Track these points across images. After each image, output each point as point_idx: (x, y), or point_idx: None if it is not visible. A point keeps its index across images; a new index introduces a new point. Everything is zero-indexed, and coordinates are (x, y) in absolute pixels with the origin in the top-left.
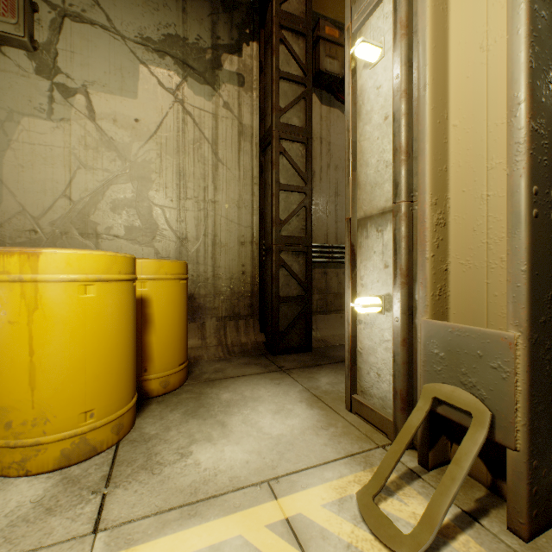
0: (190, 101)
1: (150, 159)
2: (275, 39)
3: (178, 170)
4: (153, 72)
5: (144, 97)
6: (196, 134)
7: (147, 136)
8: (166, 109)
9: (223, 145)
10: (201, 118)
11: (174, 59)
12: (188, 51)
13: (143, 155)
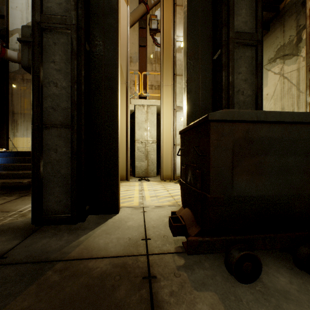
0: (285, 71)
1: (271, 107)
2: (306, 11)
3: (280, 107)
4: (272, 71)
5: (269, 84)
6: (288, 85)
7: (270, 98)
8: (276, 83)
9: (302, 82)
10: (290, 76)
11: (279, 58)
12: (285, 48)
13: (269, 107)
